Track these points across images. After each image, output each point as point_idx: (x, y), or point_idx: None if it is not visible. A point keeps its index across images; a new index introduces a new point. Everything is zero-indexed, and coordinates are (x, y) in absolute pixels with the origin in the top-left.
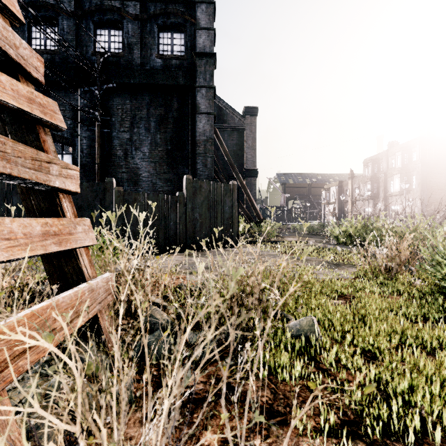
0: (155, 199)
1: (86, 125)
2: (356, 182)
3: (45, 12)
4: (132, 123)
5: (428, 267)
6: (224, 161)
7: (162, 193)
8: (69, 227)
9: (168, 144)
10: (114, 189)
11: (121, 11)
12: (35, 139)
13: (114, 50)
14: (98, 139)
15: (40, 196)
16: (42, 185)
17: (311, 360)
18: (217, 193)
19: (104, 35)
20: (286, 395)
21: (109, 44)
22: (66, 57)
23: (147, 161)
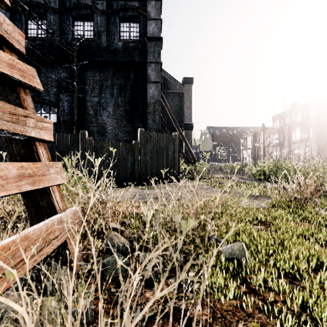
0: (117, 146)
1: (67, 91)
2: (267, 133)
3: (37, 10)
4: (100, 90)
5: None
6: (168, 118)
7: (122, 141)
8: (43, 169)
9: (127, 105)
10: (86, 138)
11: (92, 7)
12: (16, 97)
13: (87, 36)
14: (76, 102)
15: (20, 144)
16: (19, 135)
17: (242, 280)
18: (163, 141)
19: (80, 26)
20: (223, 314)
21: (83, 32)
22: (52, 42)
23: (111, 118)
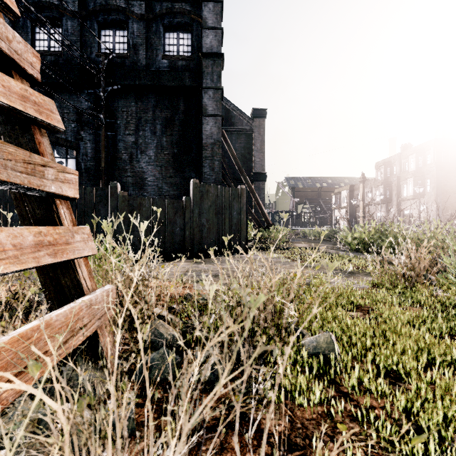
0: (161, 204)
1: (91, 128)
2: (368, 186)
3: (49, 13)
4: (138, 126)
5: (452, 278)
6: (232, 164)
7: (168, 197)
8: (66, 236)
9: (174, 147)
10: (119, 193)
11: (126, 11)
12: (29, 140)
13: (119, 51)
14: (103, 143)
15: (35, 203)
16: (35, 191)
17: (330, 382)
18: (224, 197)
19: (108, 36)
20: (305, 424)
21: (113, 45)
22: (70, 58)
23: (153, 165)
